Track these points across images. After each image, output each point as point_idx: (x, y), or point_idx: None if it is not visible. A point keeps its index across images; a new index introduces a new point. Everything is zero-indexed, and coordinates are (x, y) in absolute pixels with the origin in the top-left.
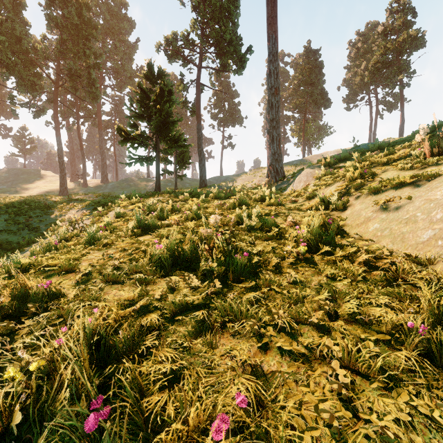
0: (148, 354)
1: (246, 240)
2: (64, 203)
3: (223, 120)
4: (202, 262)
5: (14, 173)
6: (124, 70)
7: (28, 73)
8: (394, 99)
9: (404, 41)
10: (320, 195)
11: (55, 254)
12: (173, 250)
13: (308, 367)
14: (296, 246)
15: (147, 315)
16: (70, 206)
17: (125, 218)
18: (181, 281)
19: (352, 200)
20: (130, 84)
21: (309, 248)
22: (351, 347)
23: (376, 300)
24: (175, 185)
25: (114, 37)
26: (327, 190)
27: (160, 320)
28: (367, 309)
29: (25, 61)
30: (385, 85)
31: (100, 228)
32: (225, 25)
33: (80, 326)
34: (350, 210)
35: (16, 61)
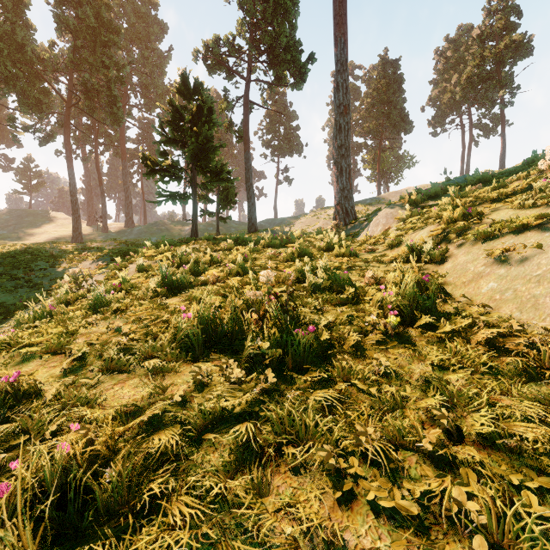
0: (154, 505)
1: (311, 305)
2: (75, 253)
3: (278, 148)
4: (247, 341)
5: (16, 215)
6: (154, 86)
7: (33, 89)
8: (492, 121)
9: (506, 48)
10: (408, 242)
11: (46, 323)
12: (207, 321)
13: (427, 544)
14: (382, 315)
15: (160, 430)
16: (82, 256)
17: (149, 272)
18: (216, 369)
19: (453, 249)
20: (161, 103)
21: (400, 318)
22: (502, 506)
23: (519, 407)
24: (217, 230)
25: (141, 44)
26: (416, 235)
27: (179, 438)
28: (507, 423)
29: (29, 74)
30: (482, 104)
31: (113, 286)
32: (281, 27)
33: (17, 482)
34: (451, 263)
35: (18, 73)
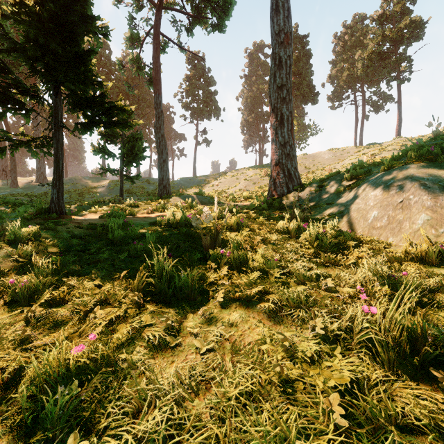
0: None
1: None
2: None
3: (197, 110)
4: None
5: None
6: None
7: None
8: (381, 99)
9: (406, 27)
10: None
11: None
12: None
13: None
14: None
15: None
16: None
17: None
18: None
19: None
20: None
21: None
22: None
23: None
24: (120, 192)
25: None
26: None
27: None
28: None
29: None
30: (372, 84)
31: None
32: None
33: None
34: None
35: None
